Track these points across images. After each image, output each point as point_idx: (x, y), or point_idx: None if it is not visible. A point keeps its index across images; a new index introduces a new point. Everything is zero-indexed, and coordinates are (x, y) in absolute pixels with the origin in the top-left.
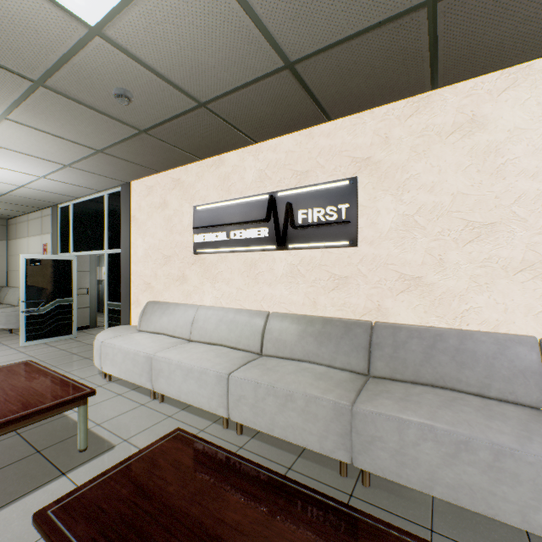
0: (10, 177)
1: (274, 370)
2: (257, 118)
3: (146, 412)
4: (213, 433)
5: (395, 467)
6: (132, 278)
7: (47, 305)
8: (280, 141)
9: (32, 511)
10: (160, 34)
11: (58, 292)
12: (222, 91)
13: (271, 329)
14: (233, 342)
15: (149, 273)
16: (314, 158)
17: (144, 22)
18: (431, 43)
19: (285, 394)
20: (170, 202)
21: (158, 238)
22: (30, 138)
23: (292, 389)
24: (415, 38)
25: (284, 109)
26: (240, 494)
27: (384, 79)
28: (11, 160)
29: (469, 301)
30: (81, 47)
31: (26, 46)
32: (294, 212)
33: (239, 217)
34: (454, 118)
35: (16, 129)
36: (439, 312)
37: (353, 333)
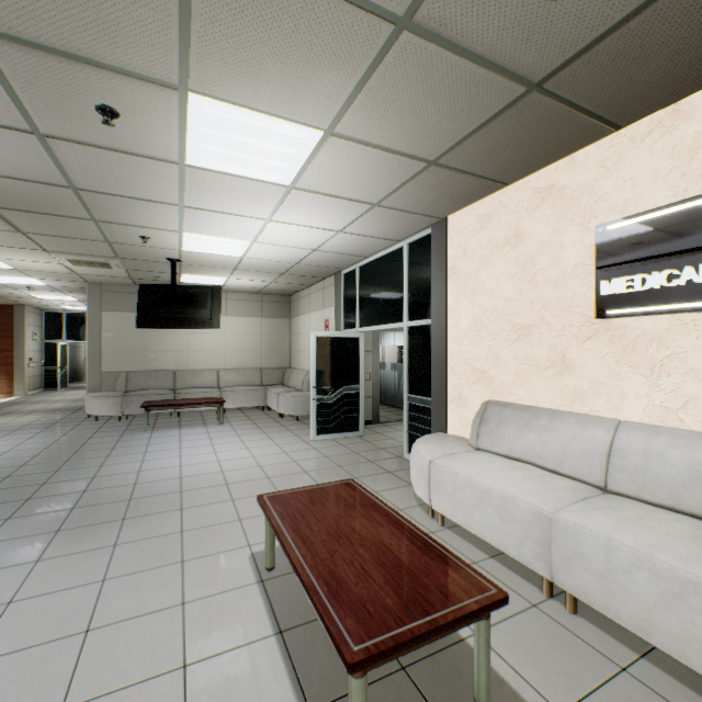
0: (307, 238)
1: None
2: None
3: (555, 631)
4: None
5: None
6: (450, 362)
7: (335, 393)
8: None
9: None
10: None
11: (345, 377)
12: None
13: None
14: None
15: (482, 354)
16: None
17: None
18: None
19: None
20: (529, 232)
21: (502, 296)
22: (348, 164)
23: None
24: None
25: None
26: None
27: None
28: (315, 211)
29: None
30: None
31: None
32: None
33: None
34: None
35: (336, 153)
36: None
37: None
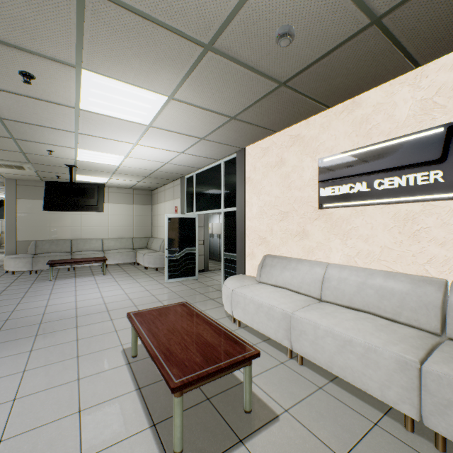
0: (161, 156)
1: None
2: (448, 19)
3: (290, 374)
4: (395, 434)
5: None
6: (247, 232)
7: (180, 252)
8: None
9: None
10: None
11: (186, 243)
12: None
13: None
14: (387, 312)
15: (264, 228)
16: None
17: None
18: None
19: None
20: (287, 159)
21: (274, 195)
22: (184, 115)
23: None
24: None
25: None
26: None
27: None
28: (166, 140)
29: None
30: None
31: None
32: None
33: (386, 162)
34: None
35: (176, 109)
36: None
37: None
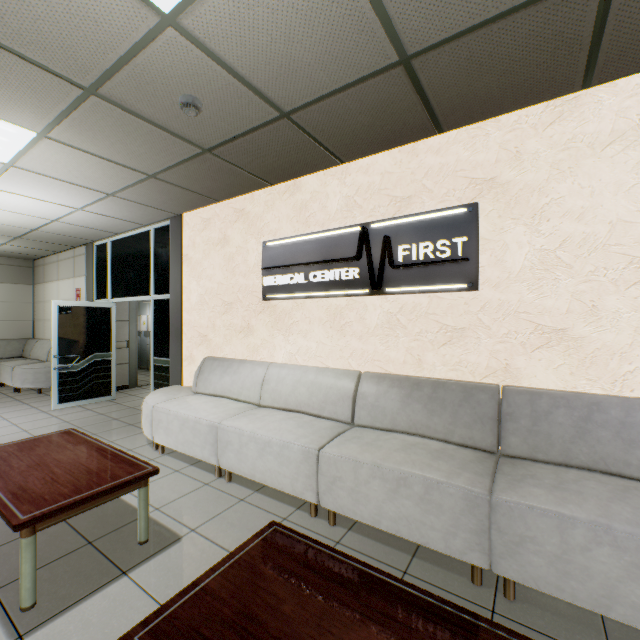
0: (42, 209)
1: (376, 445)
2: (349, 131)
3: (213, 493)
4: (299, 522)
5: (554, 578)
6: (184, 329)
7: (83, 361)
8: (374, 161)
9: (92, 622)
10: (249, 22)
11: (95, 345)
12: (313, 97)
13: (365, 393)
14: (315, 408)
15: (205, 323)
16: (419, 181)
17: (231, 6)
18: (596, 25)
19: (397, 477)
20: (232, 238)
21: (217, 281)
22: (72, 161)
23: (405, 470)
24: (577, 18)
25: (387, 119)
26: (381, 620)
27: (522, 76)
28: (46, 189)
29: (634, 361)
30: (148, 43)
31: (81, 42)
32: (392, 248)
33: (320, 254)
34: (612, 125)
35: (56, 151)
36: (592, 373)
37: (475, 399)
